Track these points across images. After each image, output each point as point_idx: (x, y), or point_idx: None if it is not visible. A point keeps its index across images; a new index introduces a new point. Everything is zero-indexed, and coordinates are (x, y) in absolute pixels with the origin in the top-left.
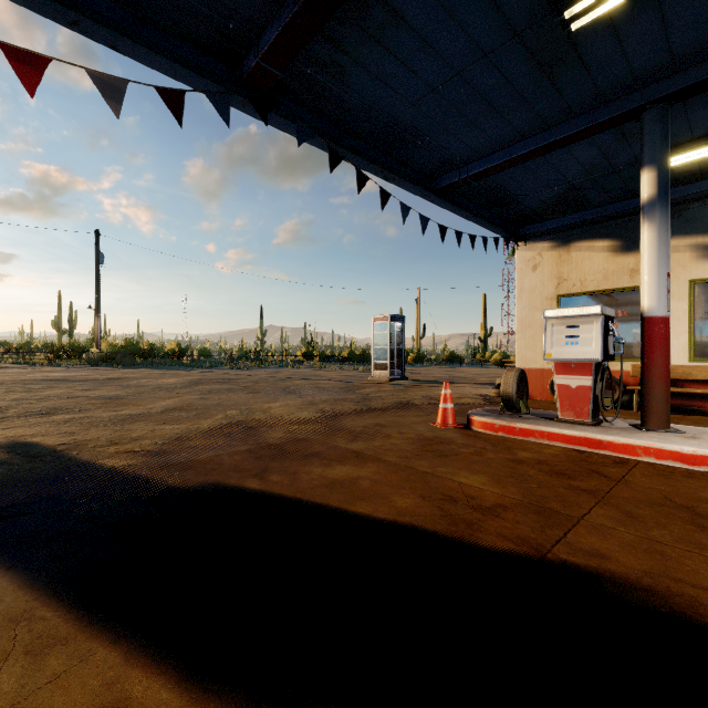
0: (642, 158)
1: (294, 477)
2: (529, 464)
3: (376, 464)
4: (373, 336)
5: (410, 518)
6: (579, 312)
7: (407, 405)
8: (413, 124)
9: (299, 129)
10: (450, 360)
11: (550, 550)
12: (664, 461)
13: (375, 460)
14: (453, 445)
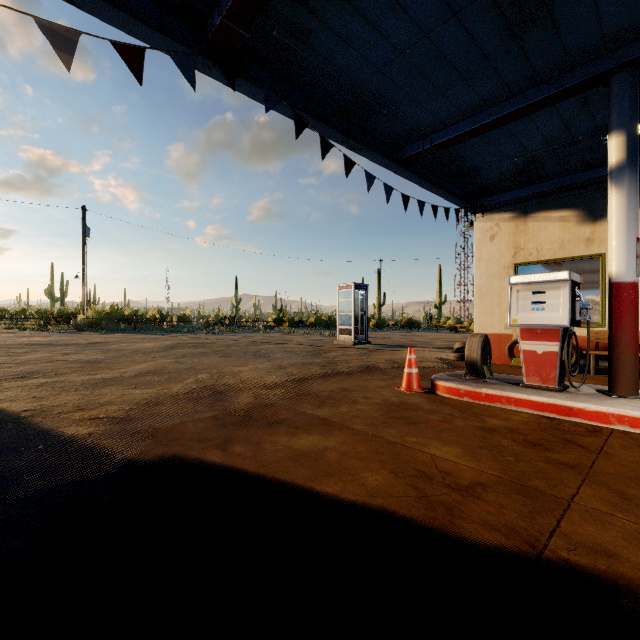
0: (610, 123)
1: (258, 448)
2: (500, 432)
3: (343, 432)
4: (338, 303)
5: (383, 500)
6: (545, 278)
7: (371, 369)
8: (379, 92)
9: (265, 95)
10: (408, 325)
11: (546, 544)
12: (639, 430)
13: (342, 428)
14: (419, 411)
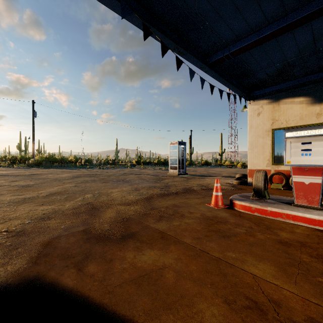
0: None
1: (109, 266)
2: (295, 246)
3: (177, 246)
4: (169, 152)
5: None
6: (312, 133)
7: (190, 190)
8: (198, 10)
9: (122, 6)
10: (205, 164)
11: None
12: None
13: (176, 242)
14: (228, 224)
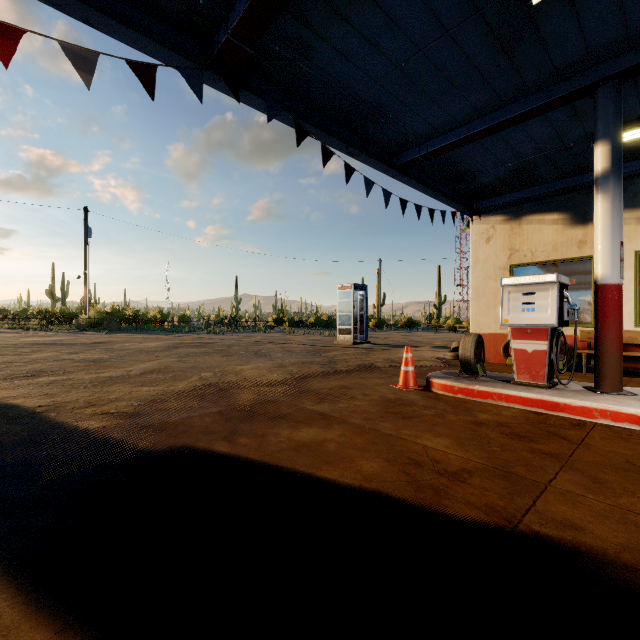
0: (595, 133)
1: (262, 439)
2: (489, 426)
3: (342, 426)
4: (338, 304)
5: (377, 484)
6: (535, 280)
7: (370, 367)
8: (376, 101)
9: (268, 106)
10: (408, 325)
11: (521, 520)
12: (620, 424)
13: (341, 422)
14: (415, 407)
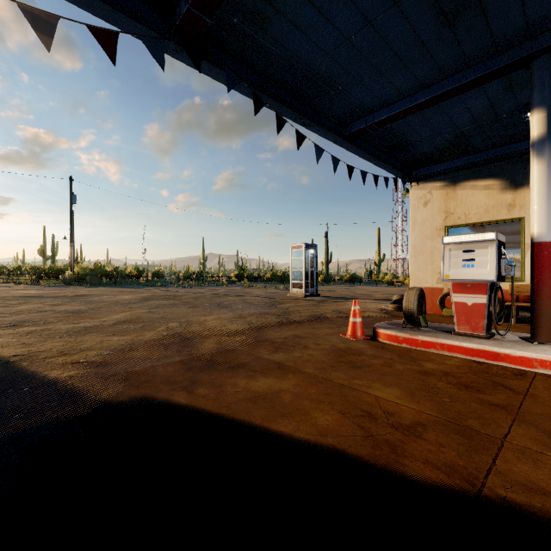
0: (532, 101)
1: (220, 390)
2: (436, 375)
3: (296, 375)
4: (291, 261)
5: (333, 439)
6: (475, 238)
7: (320, 318)
8: (327, 74)
9: (227, 76)
10: (352, 280)
11: (484, 482)
12: None
13: (295, 372)
14: (363, 356)
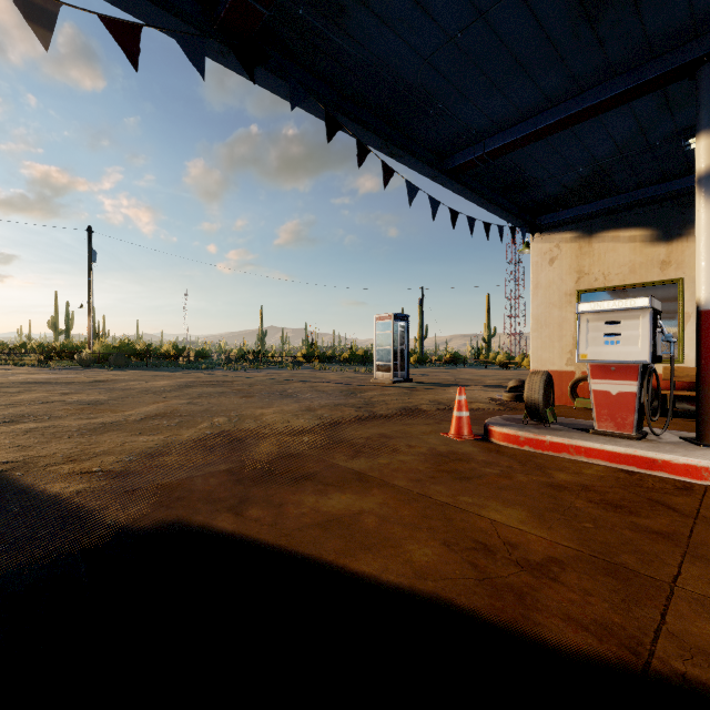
0: (698, 122)
1: (280, 511)
2: (572, 490)
3: (383, 490)
4: (375, 336)
5: (435, 583)
6: (621, 305)
7: (414, 411)
8: (424, 87)
9: (290, 89)
10: (453, 361)
11: (651, 650)
12: None
13: (381, 485)
14: (473, 463)
